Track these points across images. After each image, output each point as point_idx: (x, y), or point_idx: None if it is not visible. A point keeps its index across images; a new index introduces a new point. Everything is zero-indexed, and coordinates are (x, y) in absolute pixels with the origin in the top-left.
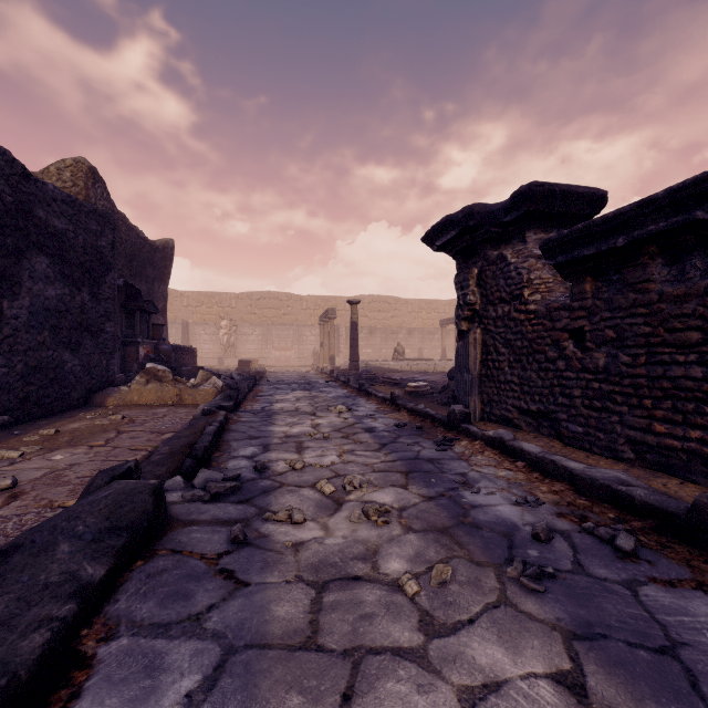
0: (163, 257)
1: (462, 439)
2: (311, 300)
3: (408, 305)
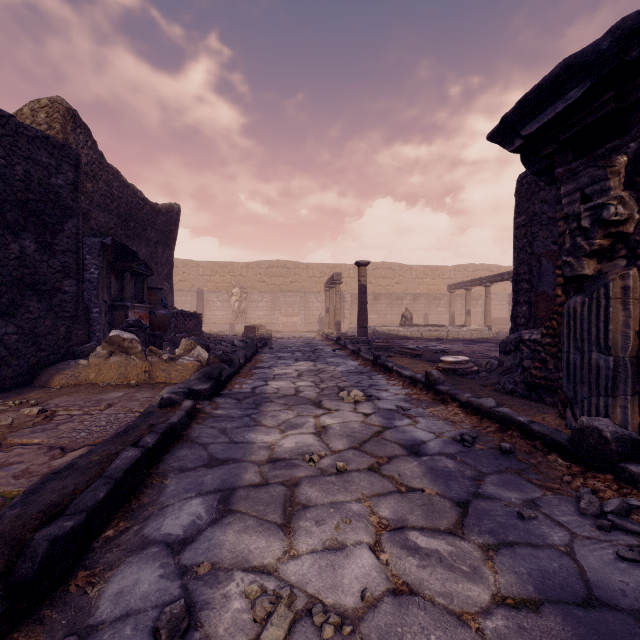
0: (167, 221)
1: None
2: (317, 268)
3: (413, 272)
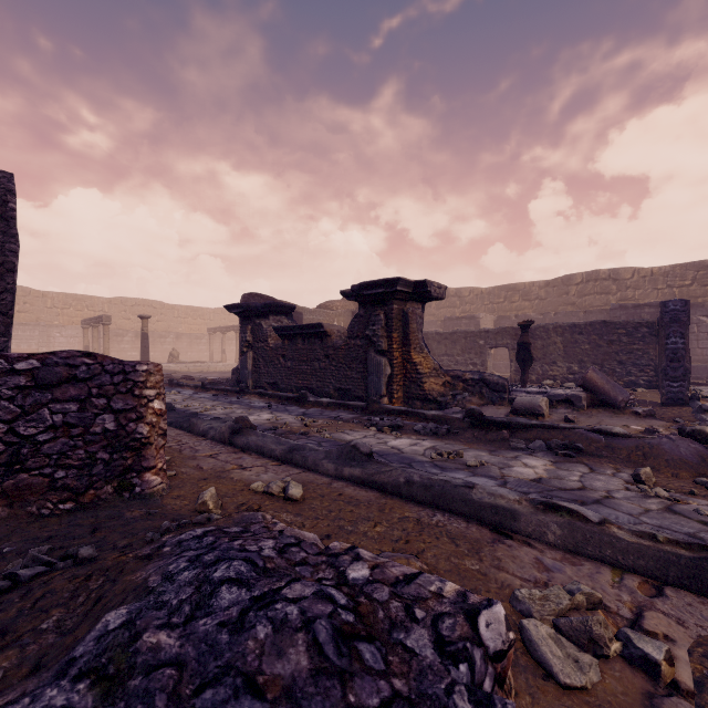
0: None
1: (247, 395)
2: (59, 298)
3: (175, 311)
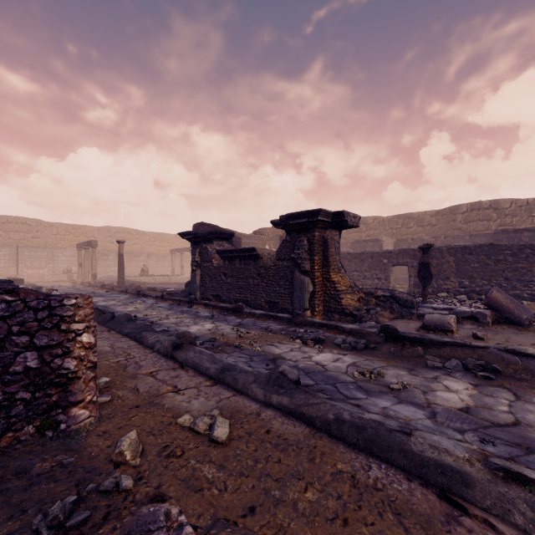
0: None
1: (195, 305)
2: (62, 227)
3: (146, 236)
